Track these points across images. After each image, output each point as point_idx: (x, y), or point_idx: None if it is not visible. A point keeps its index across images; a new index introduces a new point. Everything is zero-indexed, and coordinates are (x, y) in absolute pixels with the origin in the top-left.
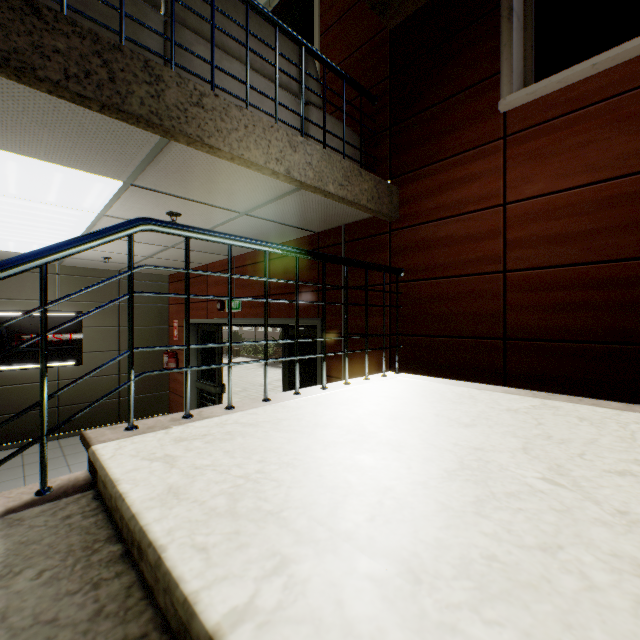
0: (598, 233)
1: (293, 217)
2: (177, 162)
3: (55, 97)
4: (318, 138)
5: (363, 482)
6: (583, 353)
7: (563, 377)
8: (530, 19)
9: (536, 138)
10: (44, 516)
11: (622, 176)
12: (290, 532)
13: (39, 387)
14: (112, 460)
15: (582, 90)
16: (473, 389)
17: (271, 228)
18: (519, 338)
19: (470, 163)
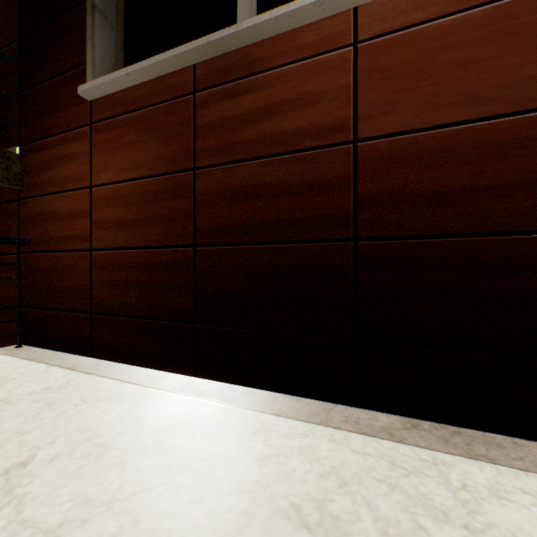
0: (141, 222)
1: None
2: None
3: None
4: None
5: None
6: (134, 326)
7: (123, 348)
8: (121, 23)
9: (109, 130)
10: None
11: (153, 176)
12: None
13: None
14: None
15: (133, 95)
16: (45, 366)
17: None
18: (100, 312)
19: (71, 143)
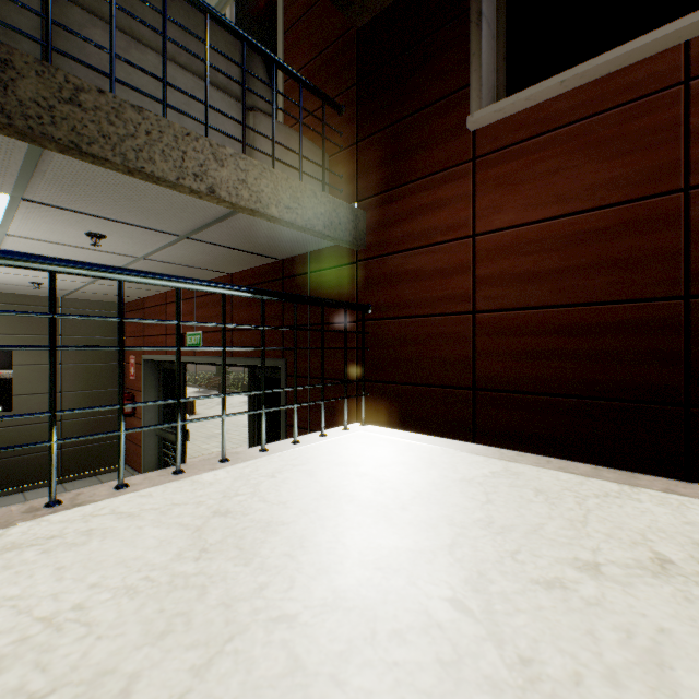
0: (568, 272)
1: (246, 242)
2: (68, 173)
3: None
4: (267, 151)
5: (211, 620)
6: (553, 408)
7: (533, 434)
8: (502, 27)
9: (506, 162)
10: None
11: (592, 209)
12: None
13: None
14: None
15: (552, 110)
16: (437, 448)
17: (225, 254)
18: (489, 388)
19: (439, 187)
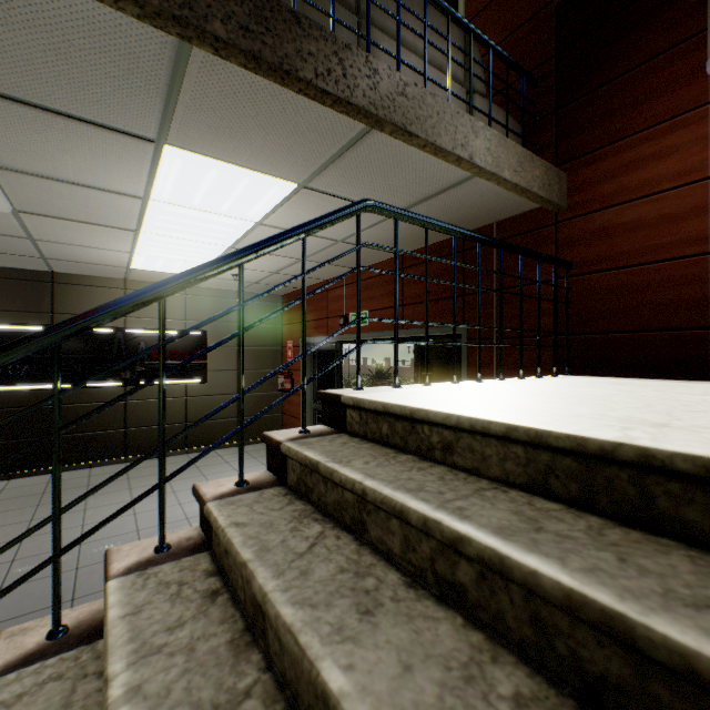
0: None
1: (445, 215)
2: (360, 157)
3: (289, 99)
4: None
5: (636, 410)
6: None
7: None
8: None
9: None
10: (324, 442)
11: None
12: (607, 421)
13: (171, 402)
14: (376, 399)
15: None
16: (675, 382)
17: (415, 231)
18: None
19: (664, 136)
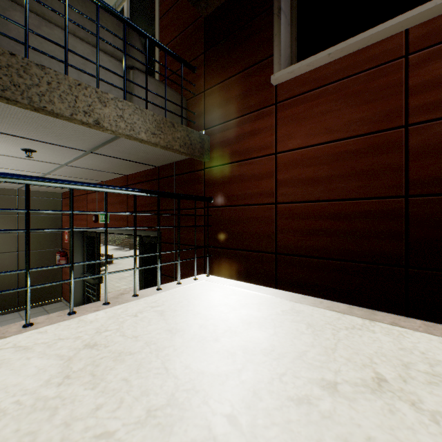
0: (334, 178)
1: (131, 155)
2: None
3: None
4: (143, 96)
5: (51, 438)
6: (324, 266)
7: (312, 284)
8: (295, 18)
9: (296, 106)
10: None
11: (348, 138)
12: None
13: None
14: None
15: (324, 72)
16: (251, 292)
17: (119, 162)
18: (285, 253)
19: (255, 121)
